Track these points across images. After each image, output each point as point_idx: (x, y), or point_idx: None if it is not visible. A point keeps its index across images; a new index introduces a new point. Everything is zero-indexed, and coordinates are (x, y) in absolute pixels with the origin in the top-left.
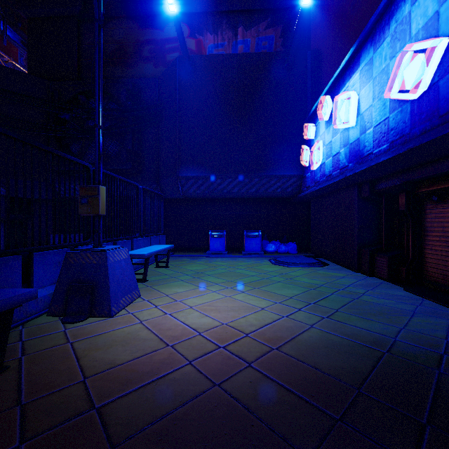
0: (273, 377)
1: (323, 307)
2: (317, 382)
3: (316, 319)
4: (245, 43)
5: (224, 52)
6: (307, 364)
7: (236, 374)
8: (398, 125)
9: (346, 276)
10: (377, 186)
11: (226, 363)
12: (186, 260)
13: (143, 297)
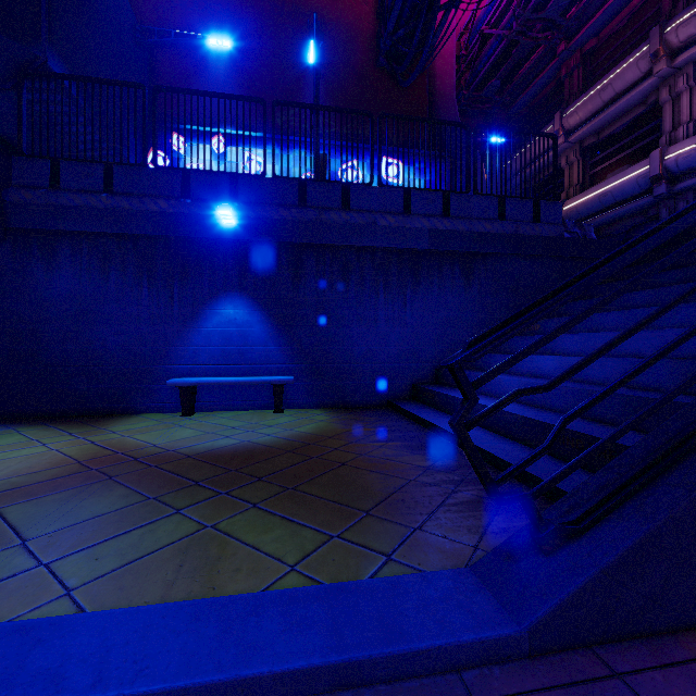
0: None
1: None
2: None
3: None
4: None
5: None
6: None
7: None
8: None
9: None
10: None
11: None
12: None
13: None
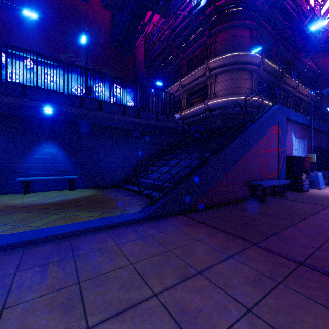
0: None
1: None
2: None
3: None
4: None
5: None
6: None
7: None
8: None
9: None
10: None
11: None
12: None
13: None
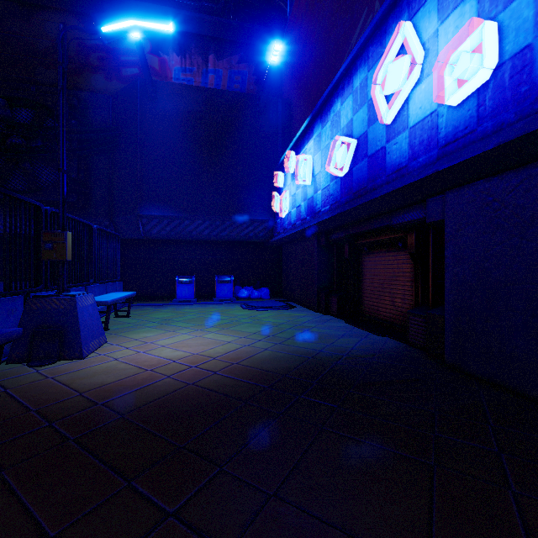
0: (232, 376)
1: (278, 337)
2: (260, 375)
3: (271, 345)
4: (217, 73)
5: (193, 79)
6: (256, 368)
7: (205, 378)
8: (334, 193)
9: (307, 315)
10: (330, 237)
11: (198, 374)
12: (150, 309)
13: (110, 343)
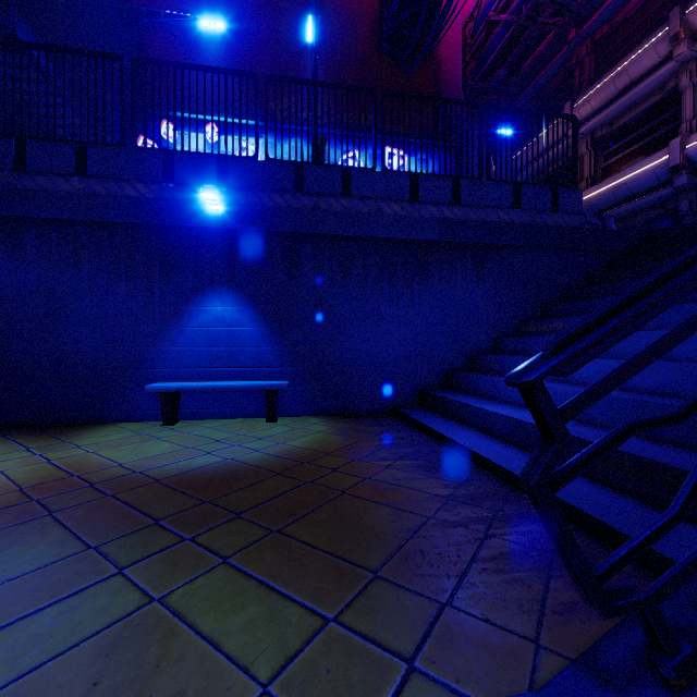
0: None
1: None
2: None
3: None
4: None
5: None
6: None
7: None
8: None
9: None
10: None
11: None
12: None
13: None
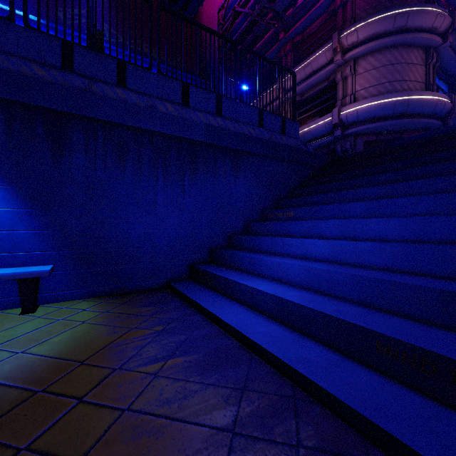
0: None
1: None
2: None
3: None
4: None
5: None
6: None
7: None
8: None
9: None
10: None
11: None
12: None
13: None
